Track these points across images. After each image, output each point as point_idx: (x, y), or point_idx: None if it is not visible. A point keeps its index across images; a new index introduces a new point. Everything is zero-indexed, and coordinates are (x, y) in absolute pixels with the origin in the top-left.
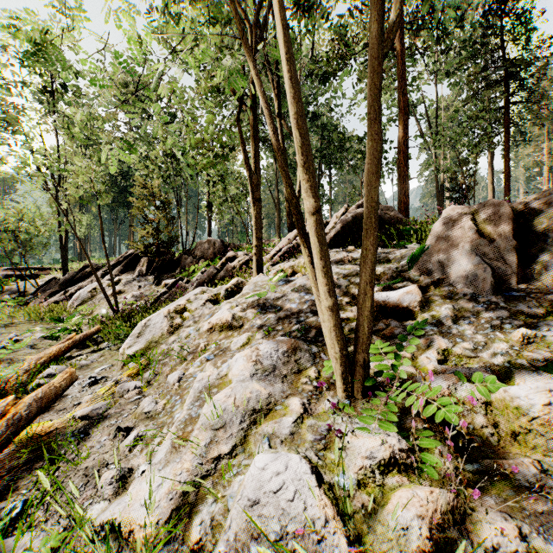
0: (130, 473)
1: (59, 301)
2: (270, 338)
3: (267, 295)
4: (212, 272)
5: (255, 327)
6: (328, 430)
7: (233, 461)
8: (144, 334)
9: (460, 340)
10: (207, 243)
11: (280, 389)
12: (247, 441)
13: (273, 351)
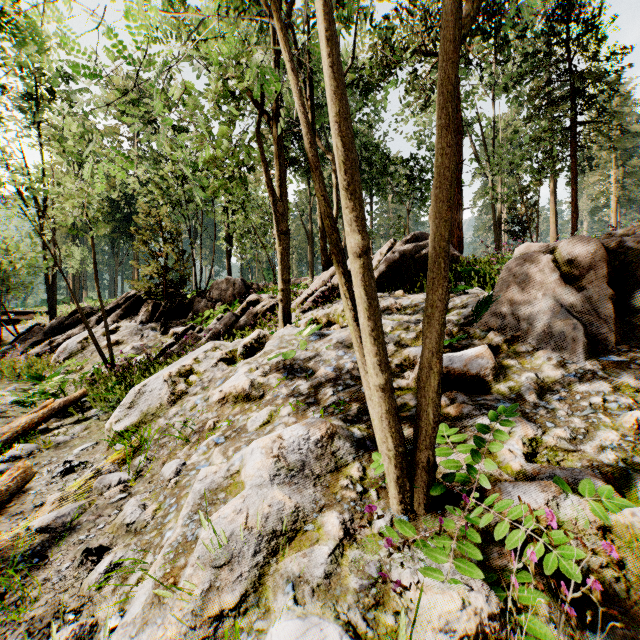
0: (92, 631)
1: (42, 352)
2: (299, 415)
3: (296, 354)
4: (230, 320)
5: (279, 397)
6: (382, 583)
7: (242, 620)
8: (138, 404)
9: (550, 423)
10: (226, 283)
11: (311, 496)
12: (263, 585)
13: (302, 440)
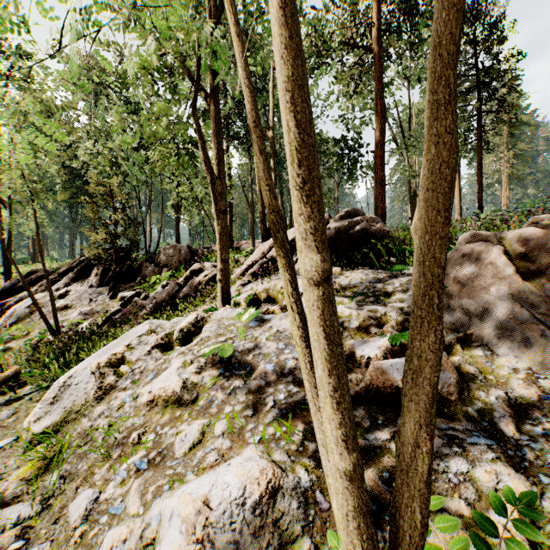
0: None
1: None
2: (235, 435)
3: (234, 344)
4: (173, 289)
5: (214, 404)
6: None
7: None
8: (61, 400)
9: (543, 475)
10: (172, 249)
11: None
12: None
13: (235, 506)
